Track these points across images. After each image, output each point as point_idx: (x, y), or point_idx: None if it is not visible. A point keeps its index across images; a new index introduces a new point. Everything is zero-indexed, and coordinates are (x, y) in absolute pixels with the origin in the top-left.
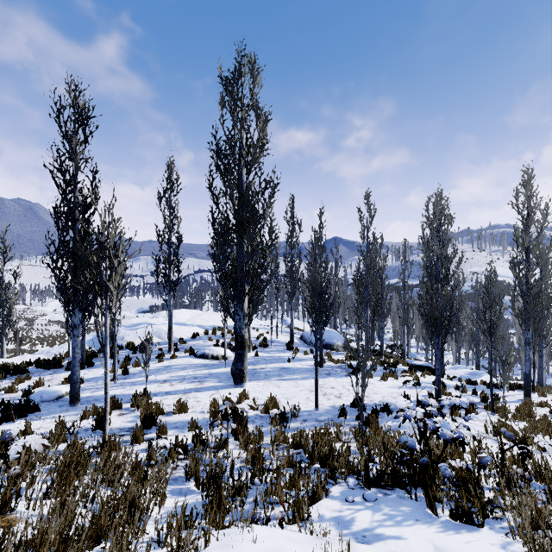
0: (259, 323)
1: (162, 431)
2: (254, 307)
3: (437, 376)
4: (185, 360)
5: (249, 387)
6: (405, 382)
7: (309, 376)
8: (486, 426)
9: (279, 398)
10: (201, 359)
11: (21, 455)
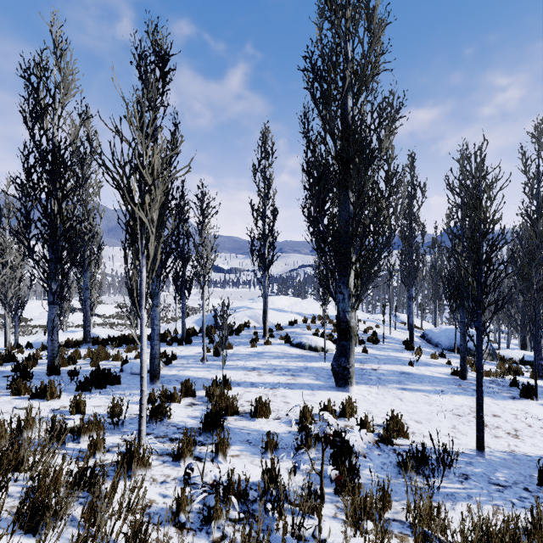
0: (365, 315)
1: (221, 448)
2: (363, 283)
3: None
4: (280, 347)
5: (357, 393)
6: None
7: (446, 390)
8: None
9: (404, 418)
10: (297, 348)
11: None
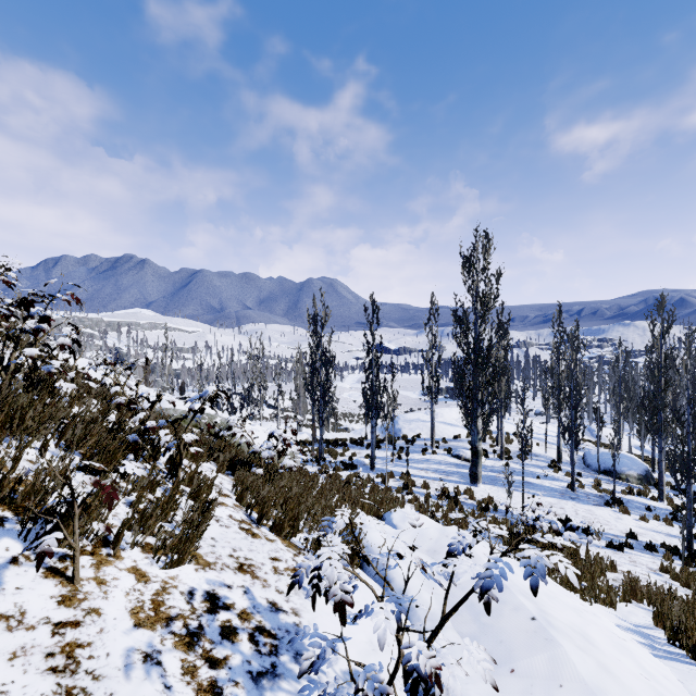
0: (539, 430)
1: (410, 492)
2: (485, 427)
3: (687, 527)
4: (443, 457)
5: (482, 488)
6: (533, 496)
7: (547, 494)
8: (660, 564)
9: (499, 500)
10: (455, 458)
11: (362, 479)
